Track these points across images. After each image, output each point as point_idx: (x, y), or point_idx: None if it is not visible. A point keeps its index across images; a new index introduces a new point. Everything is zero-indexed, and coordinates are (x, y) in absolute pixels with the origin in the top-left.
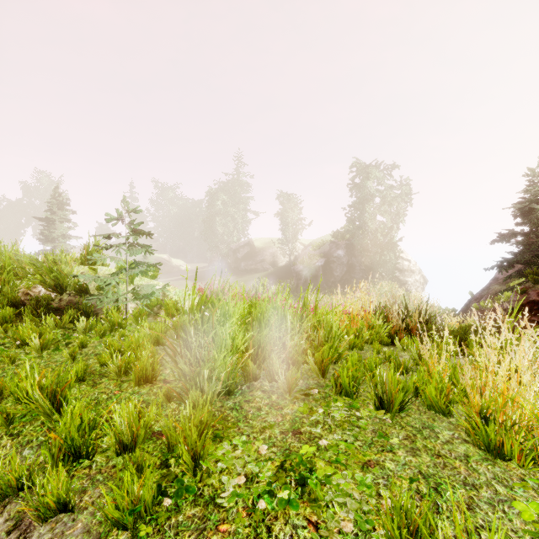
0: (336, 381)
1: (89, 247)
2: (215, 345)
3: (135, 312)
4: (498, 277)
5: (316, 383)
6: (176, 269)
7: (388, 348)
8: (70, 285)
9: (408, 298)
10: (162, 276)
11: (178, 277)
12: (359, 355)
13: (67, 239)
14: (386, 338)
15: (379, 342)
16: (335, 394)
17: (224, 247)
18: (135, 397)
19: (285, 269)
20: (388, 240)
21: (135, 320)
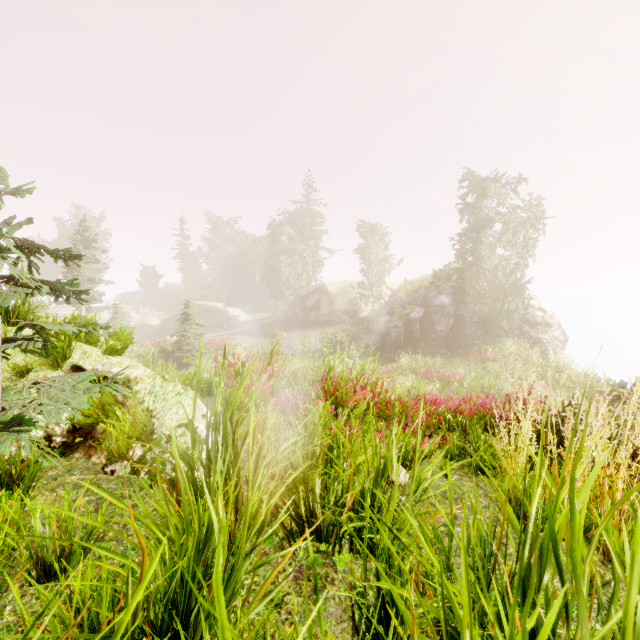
0: None
1: None
2: None
3: (0, 460)
4: None
5: None
6: (233, 321)
7: None
8: None
9: (547, 364)
10: (216, 329)
11: (234, 331)
12: None
13: (95, 284)
14: None
15: None
16: None
17: (290, 293)
18: None
19: (368, 321)
20: (514, 281)
21: (0, 481)
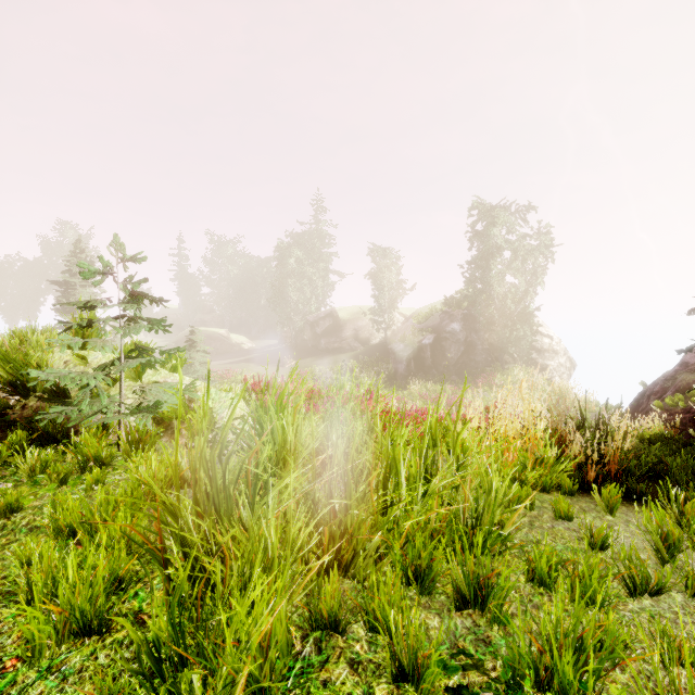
0: (535, 660)
1: (78, 321)
2: (248, 535)
3: (131, 434)
4: (689, 362)
5: (470, 629)
6: (236, 348)
7: (574, 501)
8: (36, 384)
9: (552, 389)
10: (219, 357)
11: (239, 359)
12: (551, 548)
13: None
14: (571, 482)
15: (552, 486)
16: (532, 691)
17: (299, 319)
18: (44, 686)
19: (380, 349)
20: (522, 309)
21: (131, 447)
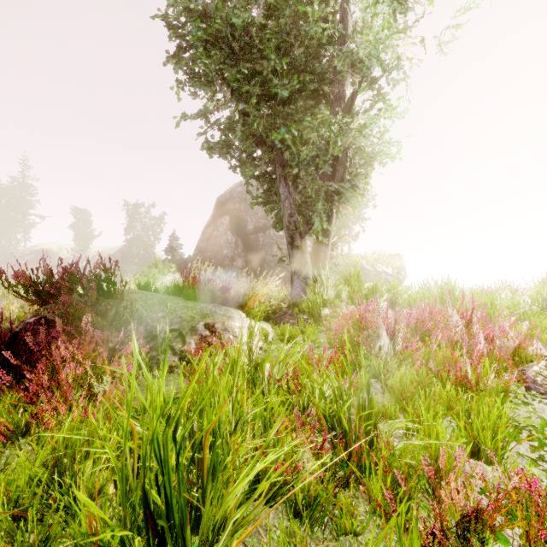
0: None
1: None
2: None
3: None
4: None
5: None
6: None
7: None
8: None
9: None
10: None
11: None
12: None
13: None
14: None
15: None
16: None
17: (3, 251)
18: None
19: None
20: (151, 255)
21: None
